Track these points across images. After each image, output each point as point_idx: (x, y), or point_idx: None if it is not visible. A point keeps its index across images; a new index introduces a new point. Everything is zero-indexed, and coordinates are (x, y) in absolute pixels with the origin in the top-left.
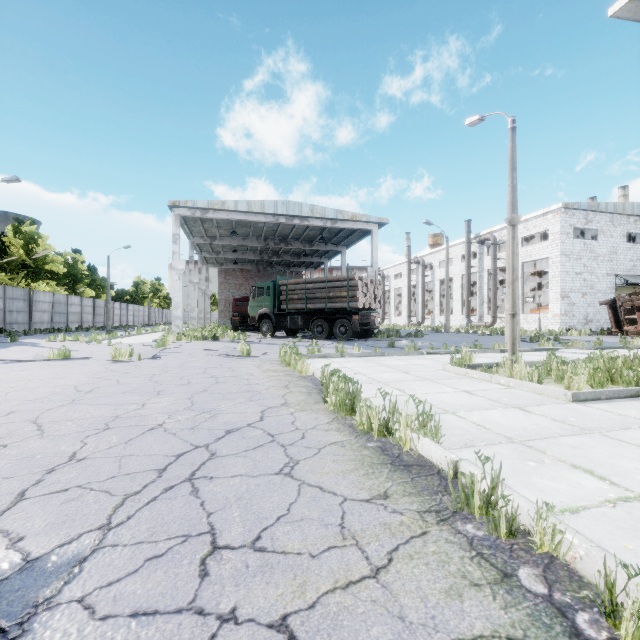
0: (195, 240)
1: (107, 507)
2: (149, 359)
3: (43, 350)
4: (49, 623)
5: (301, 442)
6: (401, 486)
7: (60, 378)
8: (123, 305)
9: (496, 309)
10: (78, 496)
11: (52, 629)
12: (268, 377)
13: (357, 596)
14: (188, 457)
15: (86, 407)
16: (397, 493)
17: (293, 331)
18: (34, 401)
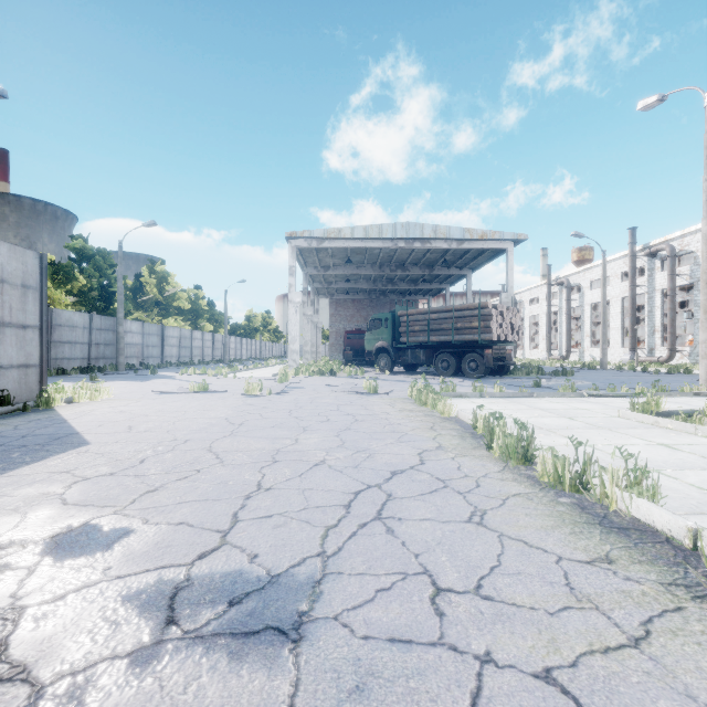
0: (309, 271)
1: (315, 536)
2: (278, 394)
3: (181, 383)
4: (319, 633)
5: (478, 490)
6: (624, 551)
7: (209, 410)
8: (238, 339)
9: (674, 340)
10: (284, 523)
11: (324, 639)
12: (407, 417)
13: (623, 664)
14: (366, 496)
15: (246, 439)
16: (622, 558)
17: (412, 366)
18: (200, 431)
